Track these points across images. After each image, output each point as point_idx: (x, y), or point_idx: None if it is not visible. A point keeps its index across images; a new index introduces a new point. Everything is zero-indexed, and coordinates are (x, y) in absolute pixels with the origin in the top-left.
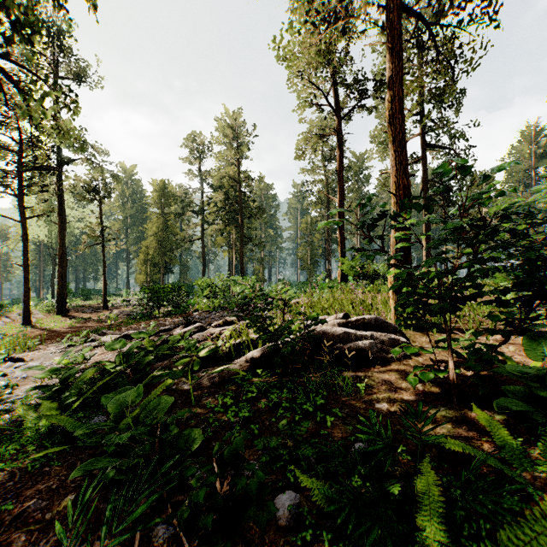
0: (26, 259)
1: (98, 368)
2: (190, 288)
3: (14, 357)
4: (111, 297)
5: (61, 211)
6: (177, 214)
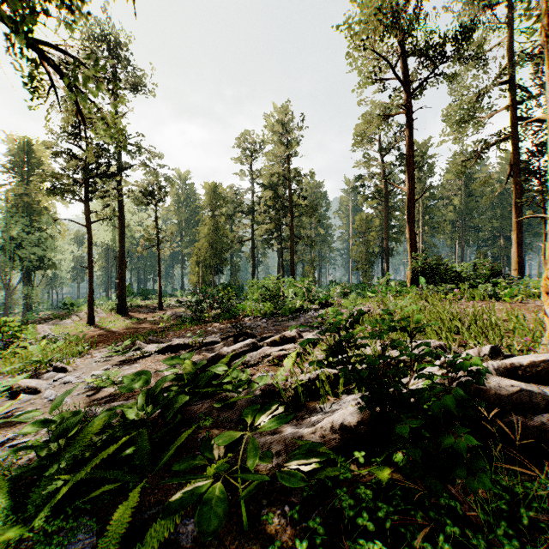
0: (89, 261)
1: (112, 415)
2: (239, 289)
3: (57, 366)
4: (167, 297)
5: (121, 215)
6: (227, 216)
